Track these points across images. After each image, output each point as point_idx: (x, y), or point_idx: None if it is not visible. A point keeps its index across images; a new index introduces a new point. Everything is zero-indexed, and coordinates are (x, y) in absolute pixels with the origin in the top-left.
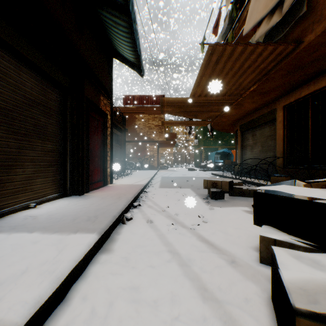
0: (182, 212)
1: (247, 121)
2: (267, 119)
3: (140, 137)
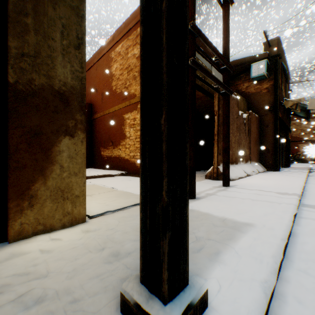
0: None
1: None
2: None
3: (291, 138)
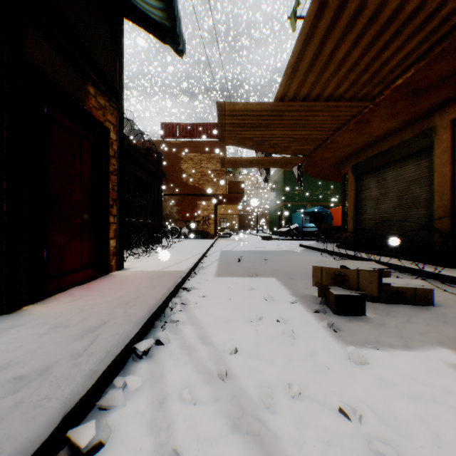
0: (279, 383)
1: (367, 156)
2: (412, 149)
3: (188, 188)
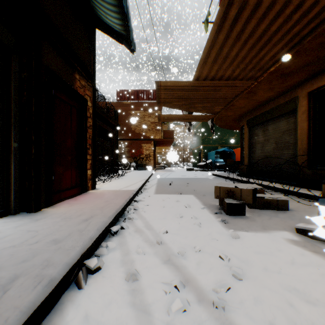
0: (189, 246)
1: (256, 114)
2: (284, 110)
3: (135, 135)
